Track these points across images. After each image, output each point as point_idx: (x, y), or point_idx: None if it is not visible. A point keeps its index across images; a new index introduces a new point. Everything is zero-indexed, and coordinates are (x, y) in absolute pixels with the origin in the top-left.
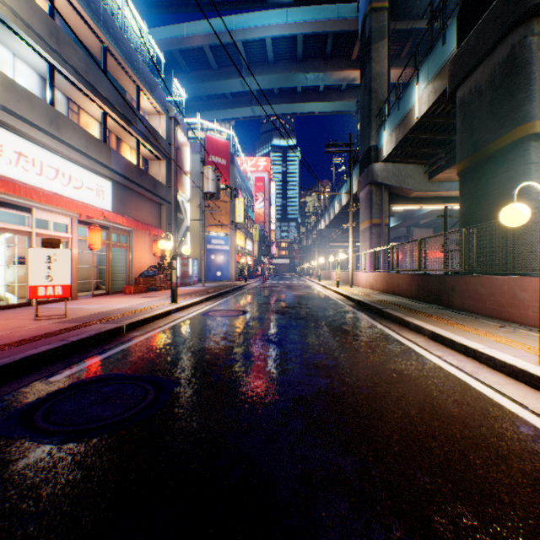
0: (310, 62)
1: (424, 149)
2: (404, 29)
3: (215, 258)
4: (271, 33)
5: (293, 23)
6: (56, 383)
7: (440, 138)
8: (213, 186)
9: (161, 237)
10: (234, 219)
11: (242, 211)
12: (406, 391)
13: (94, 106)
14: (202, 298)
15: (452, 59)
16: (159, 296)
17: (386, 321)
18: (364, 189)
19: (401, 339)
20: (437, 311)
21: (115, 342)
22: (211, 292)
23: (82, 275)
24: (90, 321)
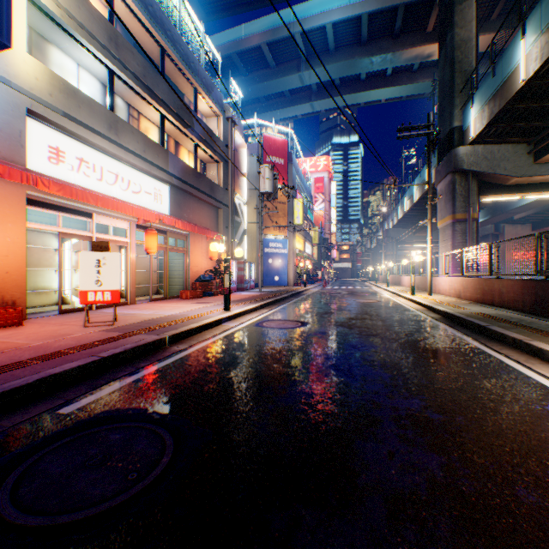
0: (375, 43)
1: (529, 123)
2: None
3: (272, 262)
4: (331, 18)
5: (356, 2)
6: (62, 418)
7: None
8: (269, 186)
9: (218, 241)
10: (292, 221)
11: (300, 212)
12: None
13: (152, 111)
14: (257, 305)
15: None
16: (213, 302)
17: (496, 344)
18: (443, 179)
19: (537, 378)
20: None
21: (152, 358)
22: (267, 298)
23: (143, 279)
24: (134, 330)
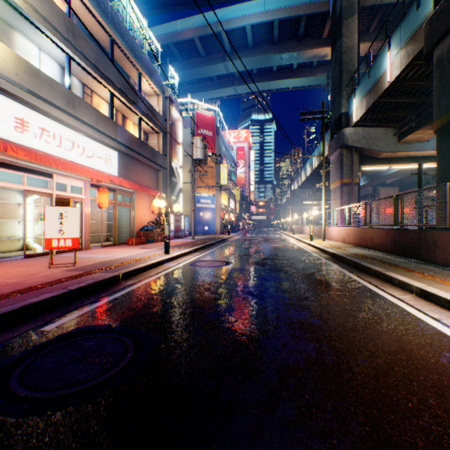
0: (284, 43)
1: (394, 113)
2: (372, 6)
3: (203, 215)
4: (250, 21)
5: (269, 10)
6: (46, 333)
7: (410, 101)
8: (200, 154)
9: (158, 197)
10: (219, 182)
11: (226, 175)
12: (412, 366)
13: (103, 89)
14: (191, 249)
15: (429, 19)
16: (155, 247)
17: (364, 274)
18: (334, 152)
19: (386, 296)
20: (418, 266)
21: (110, 290)
22: (199, 244)
23: (95, 229)
24: (93, 269)
